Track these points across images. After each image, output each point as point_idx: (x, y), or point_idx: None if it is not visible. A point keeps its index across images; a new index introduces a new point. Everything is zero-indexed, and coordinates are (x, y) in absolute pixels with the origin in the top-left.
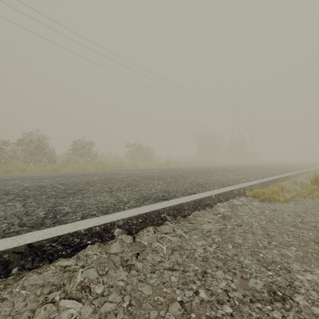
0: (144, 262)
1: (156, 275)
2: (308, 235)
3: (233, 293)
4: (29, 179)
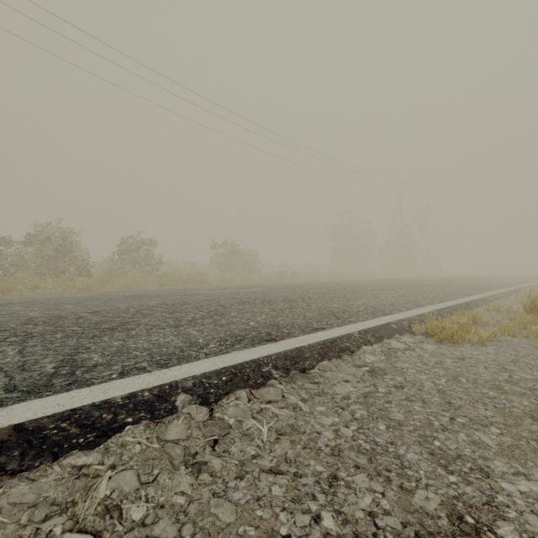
0: (225, 458)
1: (245, 484)
2: (520, 405)
3: (384, 519)
4: (40, 303)
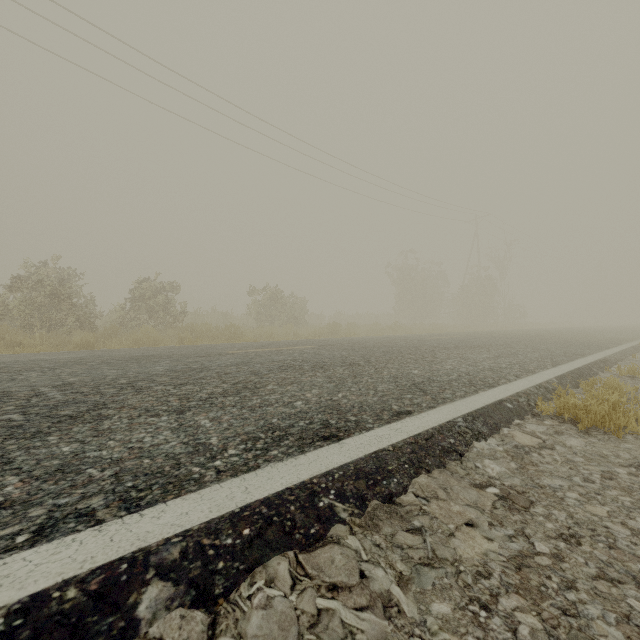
0: None
1: None
2: None
3: None
4: None
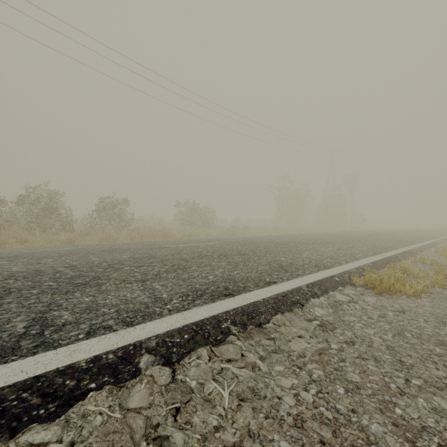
0: (187, 433)
1: None
2: None
3: None
4: (24, 257)
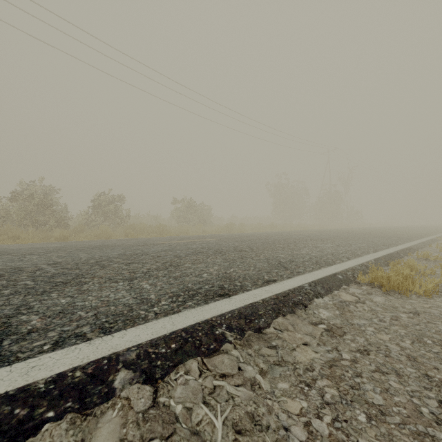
0: None
1: None
2: None
3: None
4: (8, 254)
